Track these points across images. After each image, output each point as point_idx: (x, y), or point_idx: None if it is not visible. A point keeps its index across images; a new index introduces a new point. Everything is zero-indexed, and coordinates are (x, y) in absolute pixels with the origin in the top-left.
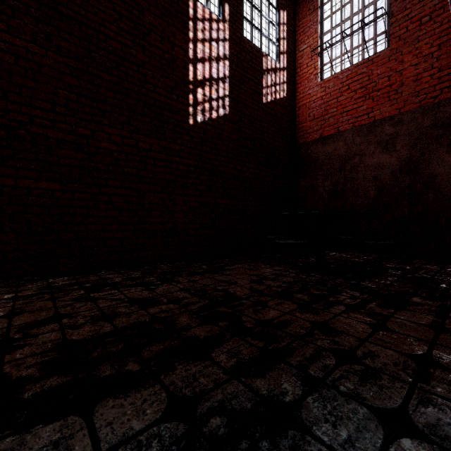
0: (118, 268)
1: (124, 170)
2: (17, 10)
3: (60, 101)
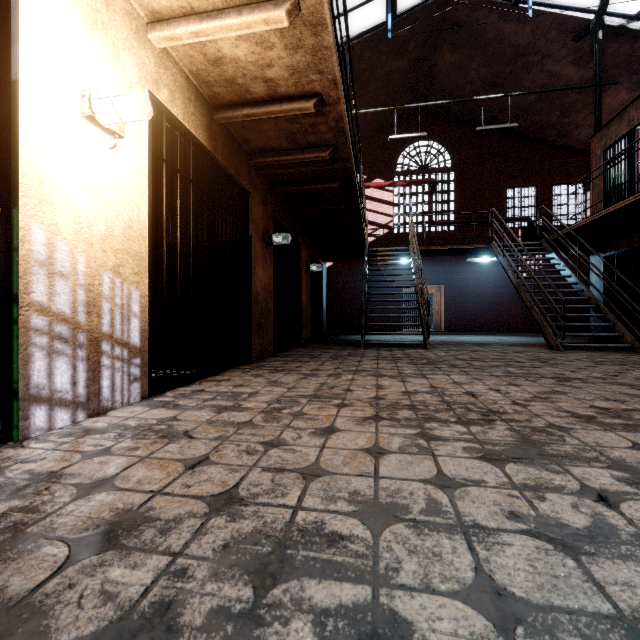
0: (490, 332)
1: (492, 302)
2: (465, 267)
3: (474, 286)
